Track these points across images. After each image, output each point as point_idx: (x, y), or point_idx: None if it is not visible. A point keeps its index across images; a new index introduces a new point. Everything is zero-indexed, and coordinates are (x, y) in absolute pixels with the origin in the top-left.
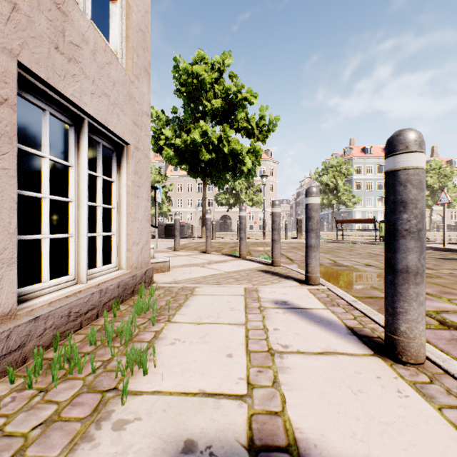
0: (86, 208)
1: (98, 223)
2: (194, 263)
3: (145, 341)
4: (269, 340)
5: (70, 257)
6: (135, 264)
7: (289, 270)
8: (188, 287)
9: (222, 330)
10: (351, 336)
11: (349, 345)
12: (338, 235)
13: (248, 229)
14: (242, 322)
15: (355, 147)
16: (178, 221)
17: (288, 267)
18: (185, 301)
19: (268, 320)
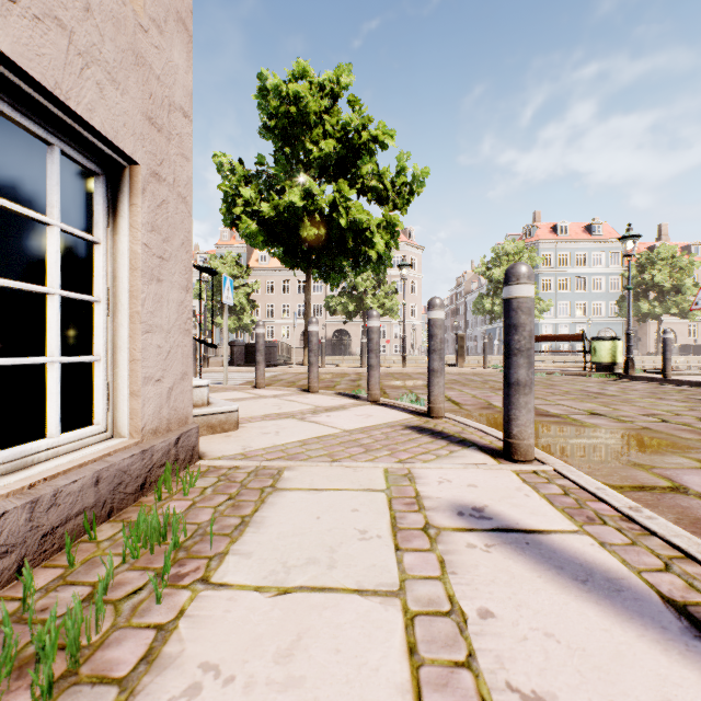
0: None
1: (50, 334)
2: (287, 412)
3: (112, 680)
4: (480, 671)
5: None
6: (151, 424)
7: (463, 427)
8: (268, 468)
9: (341, 622)
10: None
11: None
12: None
13: None
14: (392, 584)
15: (541, 225)
16: (261, 336)
17: (459, 420)
18: (256, 510)
19: (456, 577)
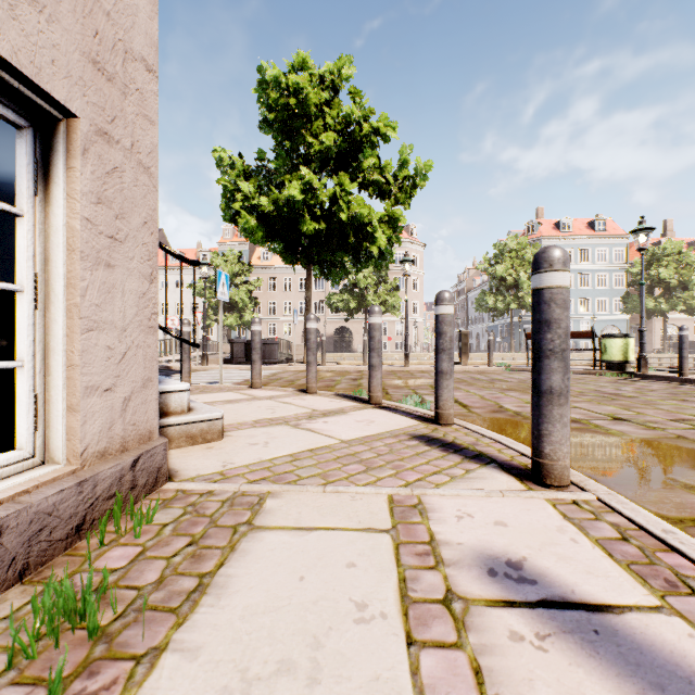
0: None
1: None
2: (280, 417)
3: None
4: None
5: None
6: (97, 445)
7: (477, 437)
8: (248, 494)
9: None
10: None
11: None
12: (529, 358)
13: None
14: None
15: (544, 221)
16: (257, 334)
17: (471, 428)
18: (221, 563)
19: None
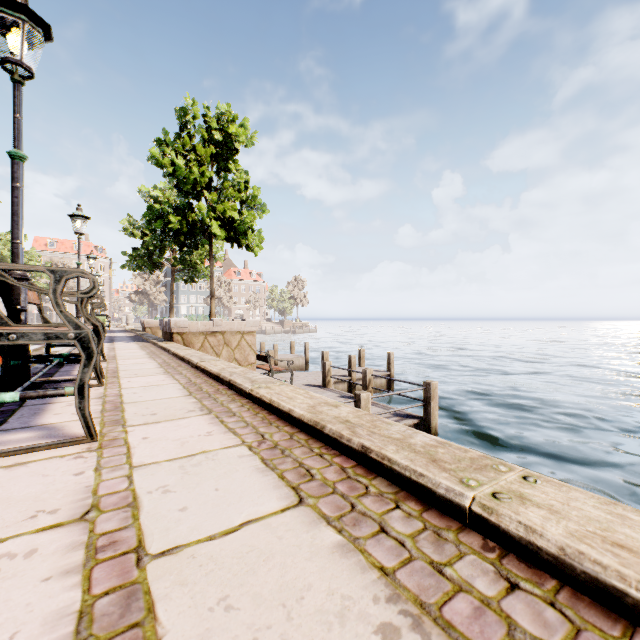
0: None
1: None
2: None
3: None
4: None
5: None
6: None
7: None
8: None
9: None
10: None
11: None
12: None
13: None
14: None
15: None
16: None
17: None
18: None
19: None
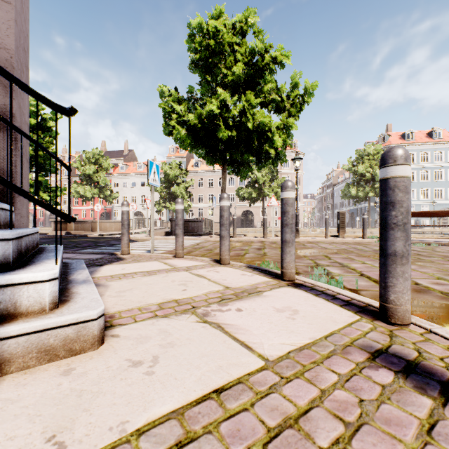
0: None
1: None
2: (189, 299)
3: None
4: None
5: None
6: None
7: None
8: None
9: None
10: None
11: None
12: None
13: (271, 225)
14: None
15: (392, 133)
16: (180, 212)
17: None
18: None
19: None
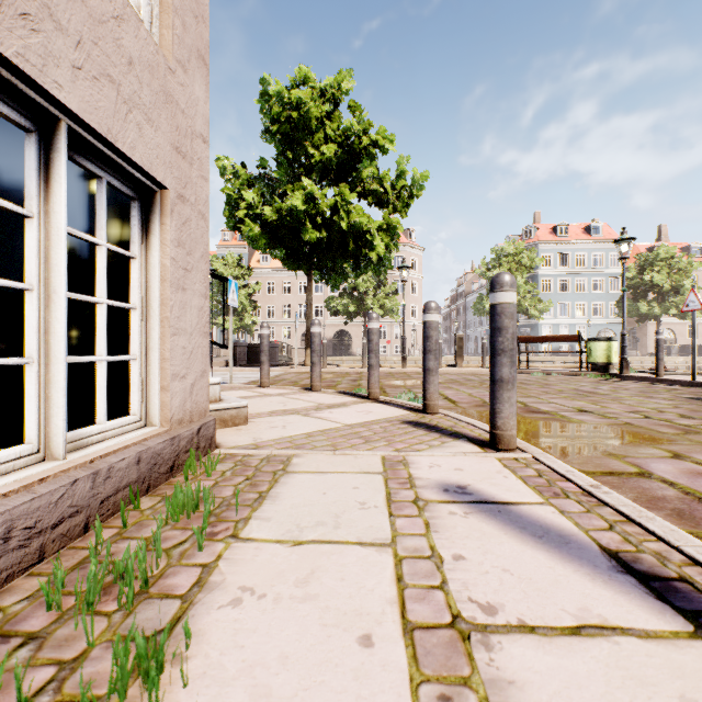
0: (64, 305)
1: (99, 337)
2: (292, 409)
3: (175, 596)
4: (450, 591)
5: (27, 406)
6: (178, 415)
7: (456, 422)
8: (278, 456)
9: (345, 562)
10: (623, 577)
11: (630, 605)
12: (520, 361)
13: None
14: (385, 538)
15: (541, 226)
16: (265, 337)
17: (452, 415)
18: (271, 487)
19: (437, 534)
